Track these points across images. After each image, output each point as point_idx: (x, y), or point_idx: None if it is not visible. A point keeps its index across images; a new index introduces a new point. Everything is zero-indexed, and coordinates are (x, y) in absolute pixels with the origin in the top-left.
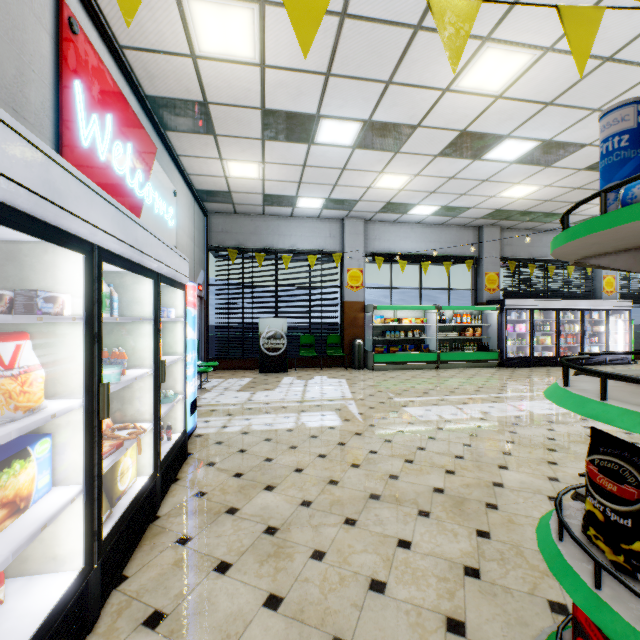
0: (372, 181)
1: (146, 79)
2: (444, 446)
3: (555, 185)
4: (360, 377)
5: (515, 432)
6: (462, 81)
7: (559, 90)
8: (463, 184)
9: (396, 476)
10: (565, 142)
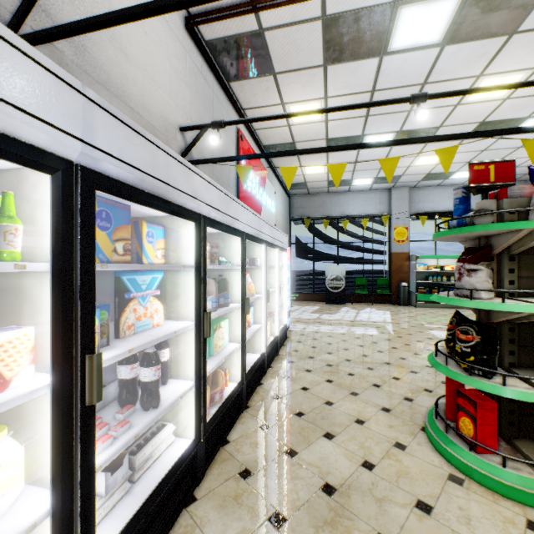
0: (410, 162)
1: (264, 139)
2: None
3: None
4: (402, 311)
5: None
6: (469, 98)
7: None
8: (497, 152)
9: (404, 358)
10: None
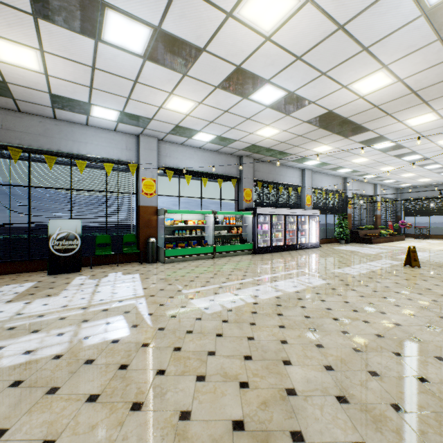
0: (163, 101)
1: None
2: (232, 344)
3: (289, 131)
4: (153, 271)
5: (282, 314)
6: (243, 9)
7: (307, 47)
8: (234, 119)
9: (188, 412)
10: (301, 97)
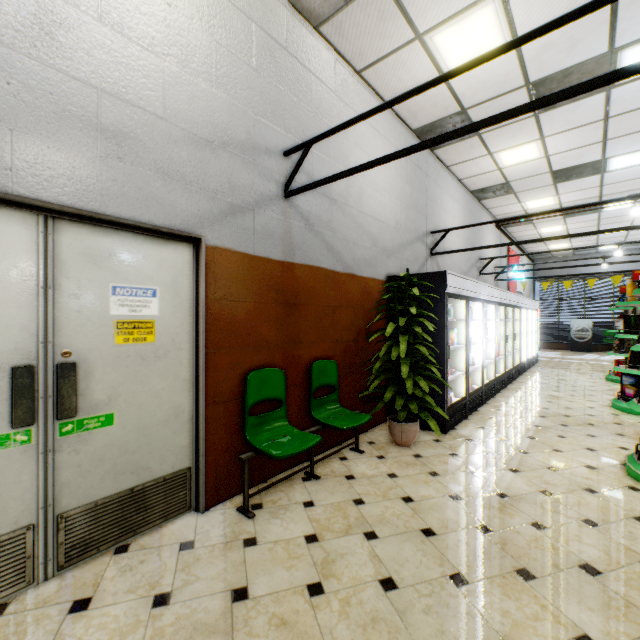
0: None
1: (519, 239)
2: None
3: None
4: None
5: None
6: None
7: None
8: None
9: None
10: None
